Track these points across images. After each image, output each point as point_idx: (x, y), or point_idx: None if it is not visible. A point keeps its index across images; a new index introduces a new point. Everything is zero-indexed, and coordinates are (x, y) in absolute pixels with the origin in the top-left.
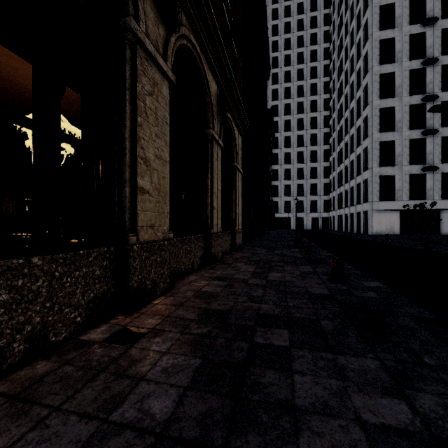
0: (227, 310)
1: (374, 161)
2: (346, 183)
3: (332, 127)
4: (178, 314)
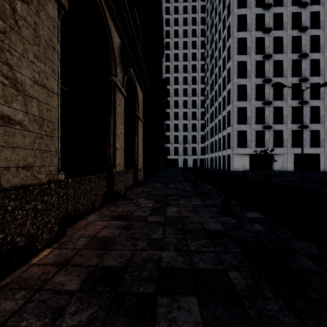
0: (122, 266)
1: (234, 120)
2: (216, 135)
3: (207, 96)
4: (54, 283)
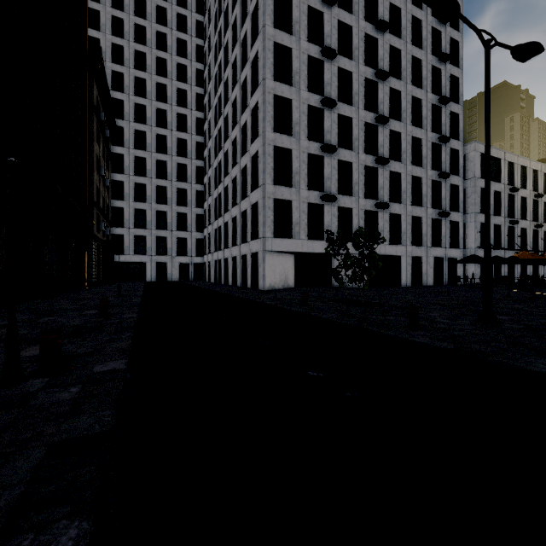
0: None
1: (267, 174)
2: (227, 212)
3: (208, 133)
4: None
